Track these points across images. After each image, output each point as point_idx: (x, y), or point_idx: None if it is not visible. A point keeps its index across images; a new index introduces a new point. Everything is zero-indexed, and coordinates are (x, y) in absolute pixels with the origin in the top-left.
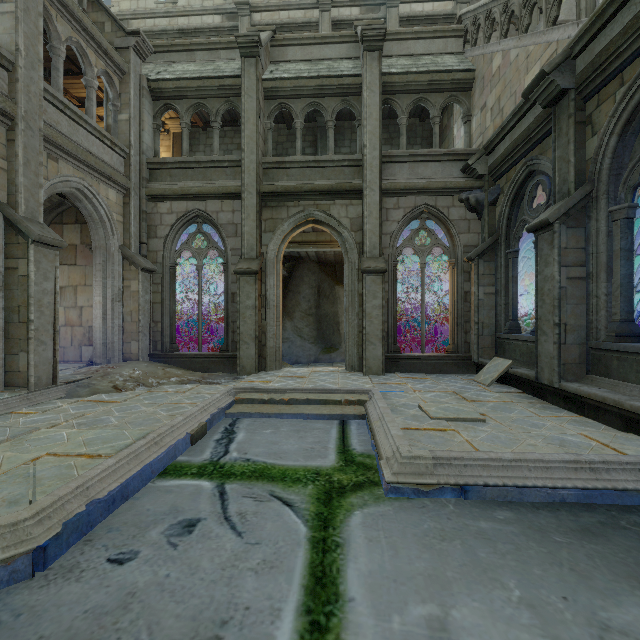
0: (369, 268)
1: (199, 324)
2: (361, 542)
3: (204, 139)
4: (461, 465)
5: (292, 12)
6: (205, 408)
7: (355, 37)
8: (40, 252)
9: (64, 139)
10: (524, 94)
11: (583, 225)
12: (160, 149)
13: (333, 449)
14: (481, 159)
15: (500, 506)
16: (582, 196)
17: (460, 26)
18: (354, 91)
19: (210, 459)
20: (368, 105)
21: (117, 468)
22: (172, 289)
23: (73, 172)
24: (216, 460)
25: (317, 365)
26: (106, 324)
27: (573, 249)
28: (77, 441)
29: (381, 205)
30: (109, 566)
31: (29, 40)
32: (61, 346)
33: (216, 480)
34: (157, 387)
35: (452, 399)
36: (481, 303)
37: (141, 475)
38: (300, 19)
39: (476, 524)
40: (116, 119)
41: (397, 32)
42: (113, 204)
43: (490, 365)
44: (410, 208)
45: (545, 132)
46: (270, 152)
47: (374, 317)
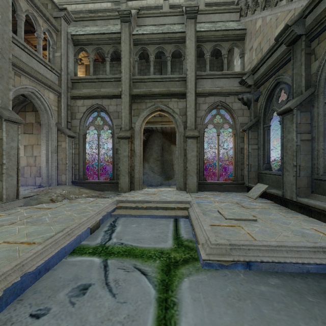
0: (189, 135)
1: (98, 165)
2: (189, 301)
3: (102, 68)
4: (246, 249)
5: (148, 1)
6: (99, 212)
7: (182, 12)
8: (9, 126)
9: (24, 64)
10: (276, 38)
11: (309, 110)
12: (79, 73)
13: (171, 237)
14: (250, 76)
15: (271, 275)
16: (309, 94)
17: (238, 6)
18: (181, 41)
19: (100, 243)
20: (189, 48)
21: (43, 251)
22: (84, 146)
23: (29, 83)
24: (104, 244)
25: (161, 187)
26: (48, 165)
27: (304, 124)
28: (23, 233)
29: (196, 101)
30: (30, 320)
31: (3, 9)
32: (25, 177)
33: (102, 257)
34: (74, 200)
35: (236, 207)
36: (250, 154)
37: (58, 255)
38: (152, 4)
39: (258, 288)
40: (54, 55)
41: (204, 10)
42: (52, 101)
43: (255, 187)
44: (211, 103)
45: (286, 60)
46: (136, 73)
47: (192, 161)
